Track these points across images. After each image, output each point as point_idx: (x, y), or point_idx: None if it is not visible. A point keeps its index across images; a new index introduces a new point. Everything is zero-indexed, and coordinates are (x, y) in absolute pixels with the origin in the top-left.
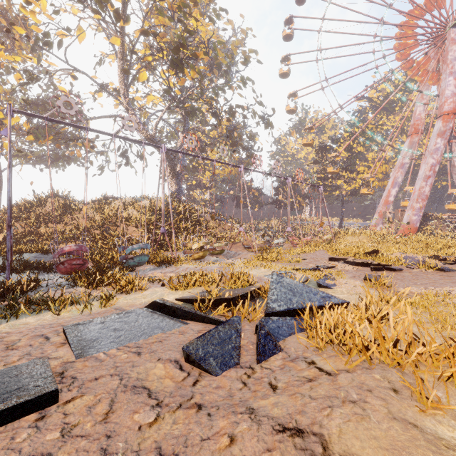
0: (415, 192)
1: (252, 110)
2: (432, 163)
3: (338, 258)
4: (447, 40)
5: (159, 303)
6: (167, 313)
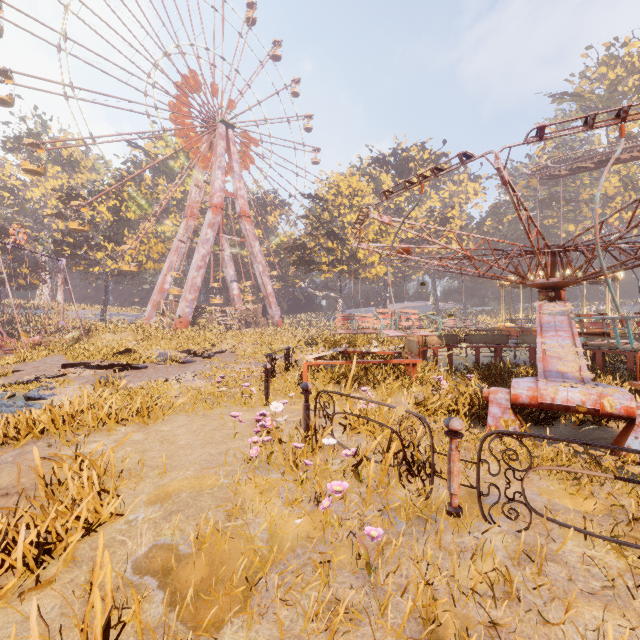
0: (189, 281)
1: None
2: (204, 253)
3: (78, 364)
4: (217, 133)
5: None
6: None
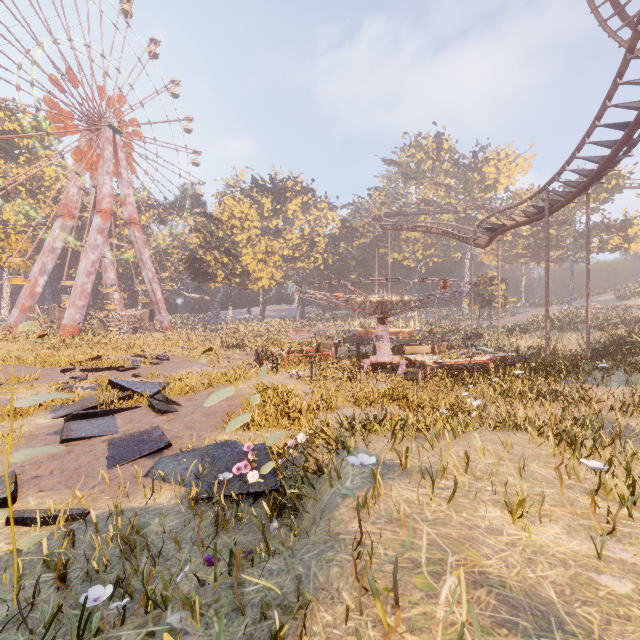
0: (78, 287)
1: None
2: (94, 259)
3: (71, 369)
4: (104, 136)
5: (81, 414)
6: (93, 417)
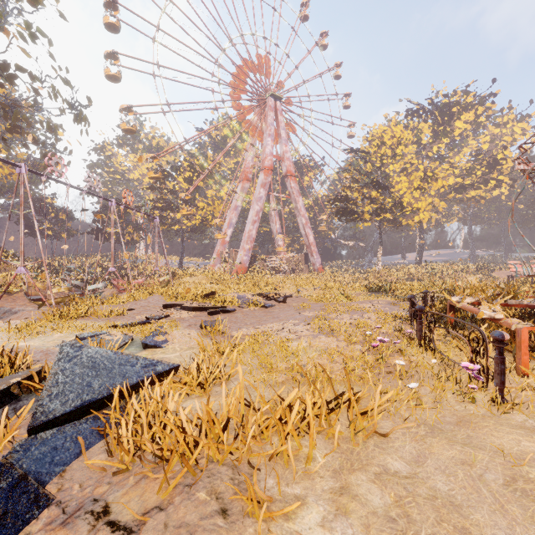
0: (246, 234)
1: (51, 86)
2: (258, 210)
3: (175, 304)
4: (267, 106)
5: None
6: None
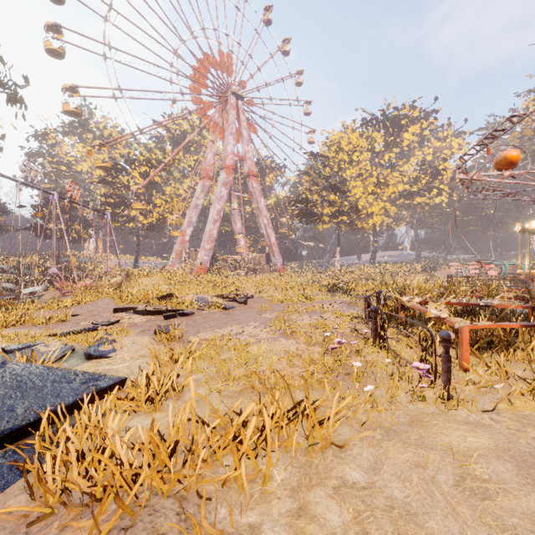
0: (207, 233)
1: None
2: (219, 209)
3: (127, 308)
4: (229, 104)
5: None
6: None
